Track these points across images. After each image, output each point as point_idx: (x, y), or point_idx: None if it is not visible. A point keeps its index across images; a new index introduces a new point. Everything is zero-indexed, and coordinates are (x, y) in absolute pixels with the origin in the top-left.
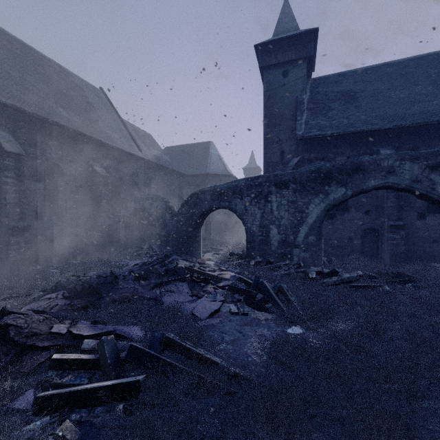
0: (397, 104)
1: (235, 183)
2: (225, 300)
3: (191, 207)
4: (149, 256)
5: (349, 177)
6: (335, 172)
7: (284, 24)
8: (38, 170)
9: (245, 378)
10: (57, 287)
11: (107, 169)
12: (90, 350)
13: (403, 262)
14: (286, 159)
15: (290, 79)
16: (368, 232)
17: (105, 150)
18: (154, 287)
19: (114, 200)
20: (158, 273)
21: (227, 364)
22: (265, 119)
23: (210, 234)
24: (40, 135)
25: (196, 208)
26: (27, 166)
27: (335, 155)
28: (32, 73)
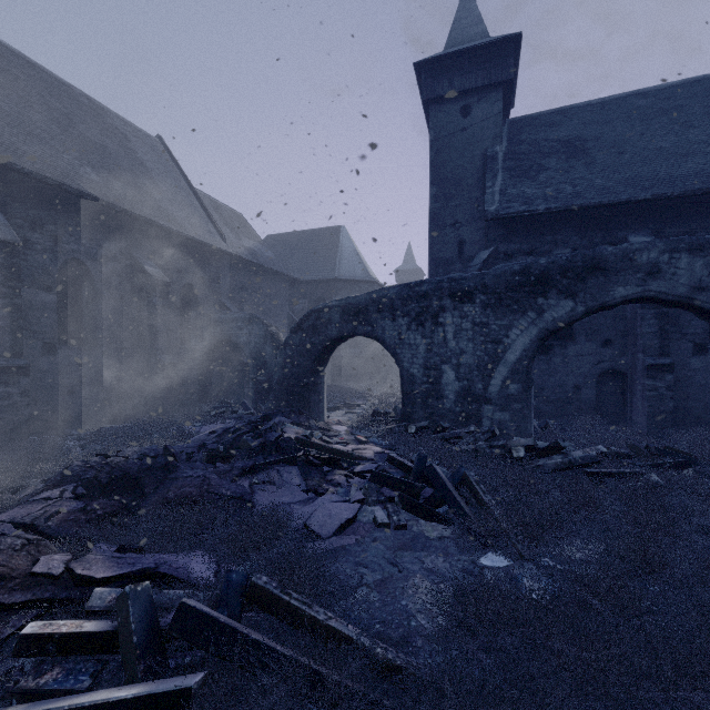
0: (657, 159)
1: (382, 294)
2: (366, 500)
3: (308, 335)
4: (236, 417)
5: (580, 282)
6: (556, 274)
7: (464, 28)
8: (47, 272)
9: (407, 671)
10: (65, 477)
11: (167, 270)
12: (104, 611)
13: (671, 428)
14: (467, 254)
15: (474, 119)
16: (607, 376)
17: (164, 239)
18: (240, 474)
19: (179, 322)
20: (248, 450)
21: (370, 640)
22: (432, 186)
23: (339, 378)
24: (50, 211)
25: (316, 336)
26: (29, 264)
27: (552, 246)
28: (40, 108)
